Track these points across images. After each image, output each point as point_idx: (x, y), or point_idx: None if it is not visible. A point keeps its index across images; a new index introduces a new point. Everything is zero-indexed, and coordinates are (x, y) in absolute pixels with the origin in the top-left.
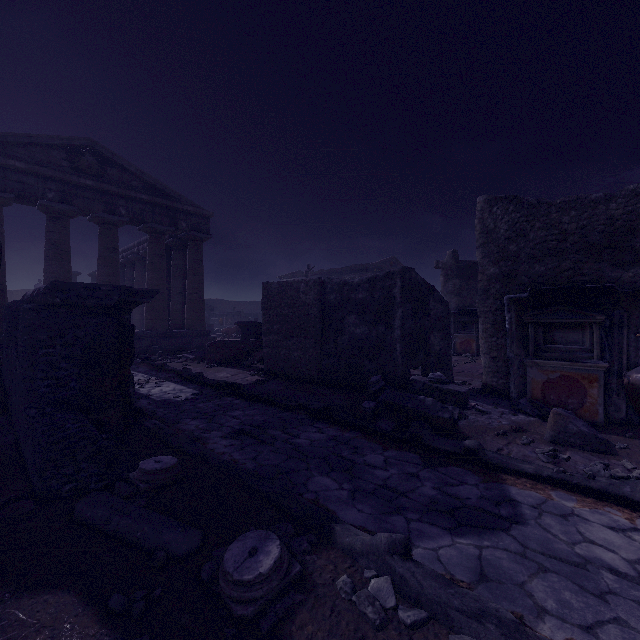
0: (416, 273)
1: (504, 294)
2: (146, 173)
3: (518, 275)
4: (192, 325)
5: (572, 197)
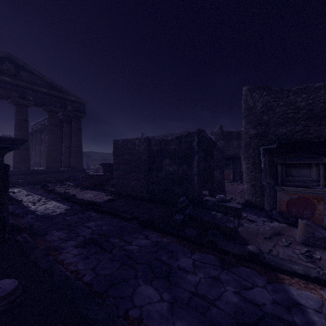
0: (206, 133)
1: (260, 146)
2: (46, 76)
3: (268, 134)
4: (75, 165)
5: (303, 86)
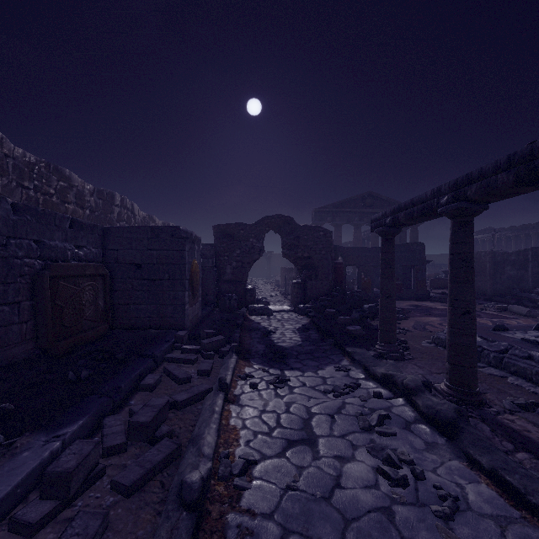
0: None
1: None
2: (391, 199)
3: None
4: None
5: None
